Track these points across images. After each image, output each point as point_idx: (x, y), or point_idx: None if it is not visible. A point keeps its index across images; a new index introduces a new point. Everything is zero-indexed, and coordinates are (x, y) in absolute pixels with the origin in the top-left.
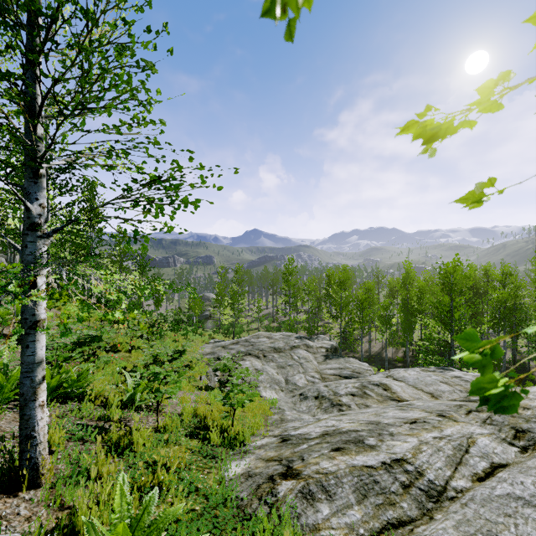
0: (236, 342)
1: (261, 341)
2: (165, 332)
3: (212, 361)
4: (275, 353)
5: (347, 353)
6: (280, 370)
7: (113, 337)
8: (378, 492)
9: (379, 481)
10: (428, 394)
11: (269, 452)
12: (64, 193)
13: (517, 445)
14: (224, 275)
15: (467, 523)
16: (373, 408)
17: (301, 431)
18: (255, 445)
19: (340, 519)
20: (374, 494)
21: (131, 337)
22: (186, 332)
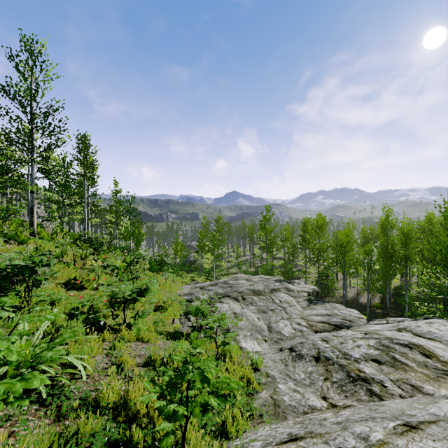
0: (214, 284)
1: (240, 283)
2: (145, 272)
3: (183, 303)
4: (255, 295)
5: (322, 297)
6: (261, 315)
7: (82, 274)
8: None
9: None
10: None
11: None
12: (48, 135)
13: None
14: (206, 225)
15: None
16: (445, 400)
17: None
18: None
19: None
20: None
21: (98, 274)
22: (165, 273)
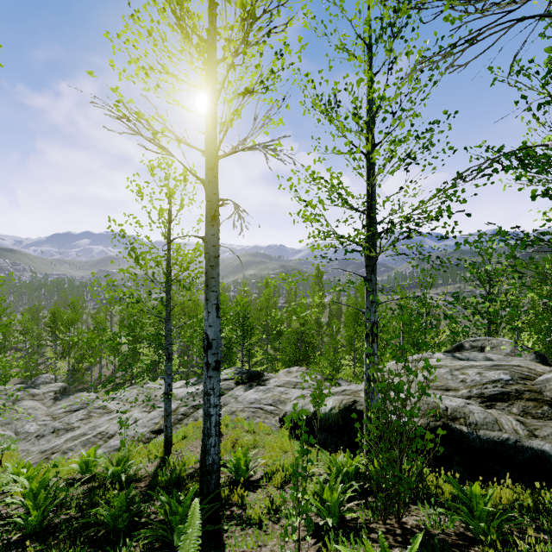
0: None
1: None
2: None
3: None
4: None
5: (76, 386)
6: (6, 427)
7: None
8: (91, 443)
9: (91, 440)
10: (128, 403)
11: (38, 457)
12: None
13: (148, 411)
14: None
15: (117, 438)
16: (95, 421)
17: (52, 445)
18: (25, 461)
19: (77, 454)
20: (89, 444)
21: None
22: None
